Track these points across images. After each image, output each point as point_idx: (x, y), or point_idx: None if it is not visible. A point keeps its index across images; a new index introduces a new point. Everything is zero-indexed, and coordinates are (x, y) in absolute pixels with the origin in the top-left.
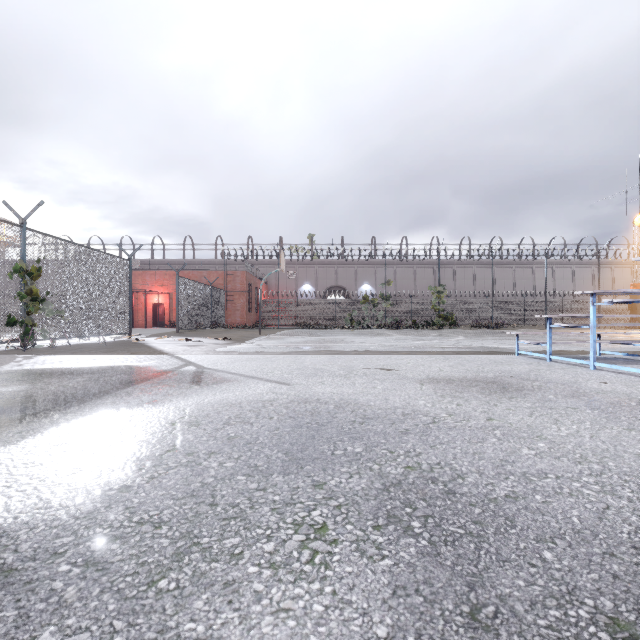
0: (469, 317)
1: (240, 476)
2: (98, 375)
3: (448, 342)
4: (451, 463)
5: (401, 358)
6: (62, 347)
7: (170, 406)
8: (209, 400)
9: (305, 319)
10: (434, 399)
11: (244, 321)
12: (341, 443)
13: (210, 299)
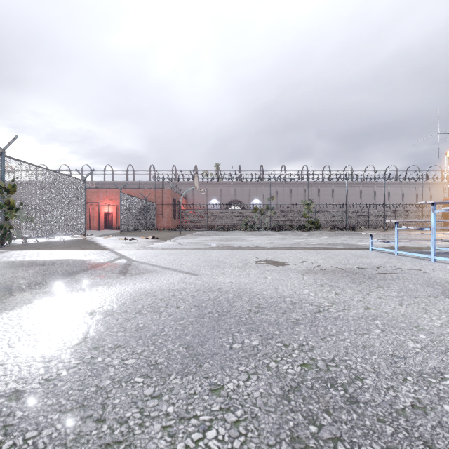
0: (329, 222)
1: (138, 377)
2: (47, 267)
3: (317, 240)
4: (345, 359)
5: (284, 252)
6: (32, 244)
7: (95, 295)
8: (129, 289)
9: (213, 224)
10: (315, 288)
11: (169, 225)
12: (239, 335)
13: (145, 209)
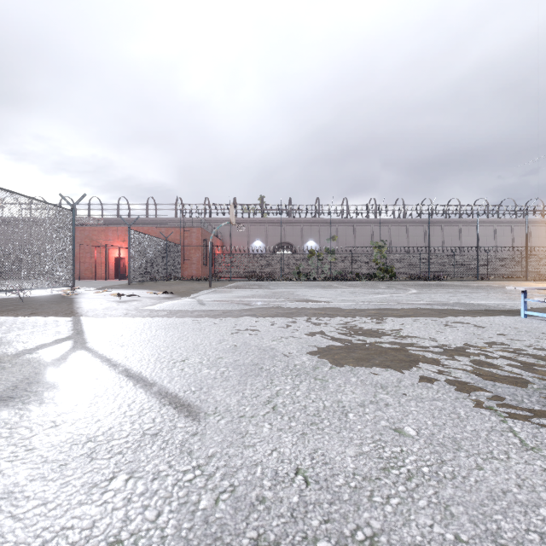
0: (404, 270)
1: None
2: None
3: (409, 296)
4: None
5: (378, 322)
6: None
7: None
8: None
9: (256, 272)
10: None
11: (200, 274)
12: None
13: (165, 253)
